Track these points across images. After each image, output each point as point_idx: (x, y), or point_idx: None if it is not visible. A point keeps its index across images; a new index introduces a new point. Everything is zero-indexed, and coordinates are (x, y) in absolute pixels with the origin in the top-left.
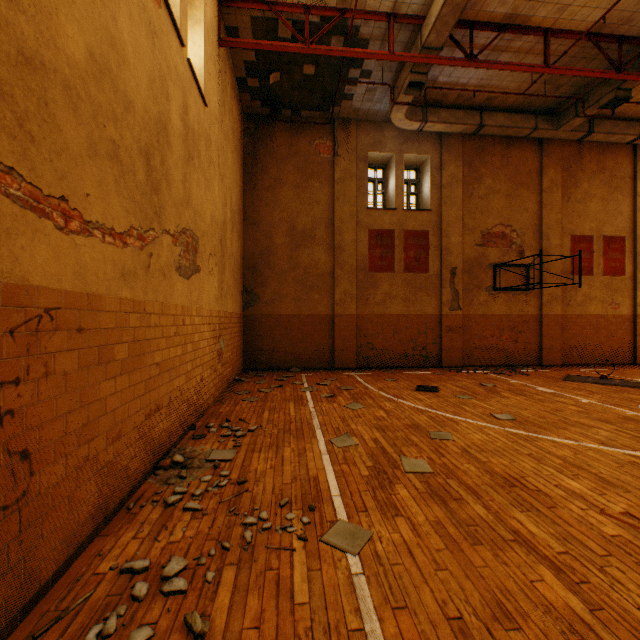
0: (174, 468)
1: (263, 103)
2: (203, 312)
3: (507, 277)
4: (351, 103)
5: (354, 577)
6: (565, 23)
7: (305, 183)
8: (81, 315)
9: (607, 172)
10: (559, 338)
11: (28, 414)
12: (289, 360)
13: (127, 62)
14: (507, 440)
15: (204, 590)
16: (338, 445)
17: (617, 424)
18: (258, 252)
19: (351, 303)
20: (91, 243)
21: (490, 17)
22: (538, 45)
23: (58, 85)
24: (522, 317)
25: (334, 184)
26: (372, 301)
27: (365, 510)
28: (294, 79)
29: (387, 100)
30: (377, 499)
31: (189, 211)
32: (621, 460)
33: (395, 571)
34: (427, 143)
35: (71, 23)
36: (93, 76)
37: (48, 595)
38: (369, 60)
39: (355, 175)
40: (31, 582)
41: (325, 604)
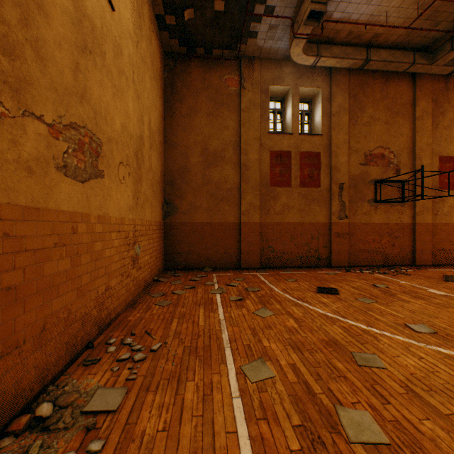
0: (32, 430)
1: (180, 41)
2: (109, 219)
3: (386, 191)
4: (255, 41)
5: None
6: None
7: (216, 111)
8: None
9: None
10: (429, 242)
11: None
12: (202, 261)
13: None
14: (449, 368)
15: None
16: (252, 378)
17: None
18: (176, 170)
19: (255, 213)
20: None
21: None
22: None
23: None
24: (398, 225)
25: (241, 112)
26: (273, 211)
27: None
28: (206, 16)
29: (286, 38)
30: None
31: (85, 107)
32: None
33: None
34: (319, 78)
35: None
36: None
37: None
38: None
39: (258, 105)
40: None
41: None
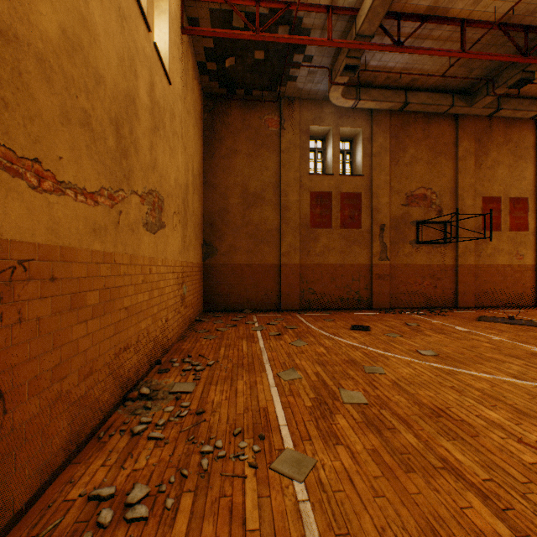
0: (141, 399)
1: (220, 84)
2: (168, 262)
3: (428, 232)
4: (295, 84)
5: (300, 504)
6: (479, 14)
7: (256, 152)
8: (54, 266)
9: (513, 143)
10: (472, 284)
11: (1, 357)
12: (242, 303)
13: (98, 41)
14: (431, 374)
15: (164, 517)
16: (285, 378)
17: (526, 359)
18: (216, 211)
19: (295, 254)
20: (64, 201)
21: (415, 9)
22: (455, 33)
23: (31, 57)
24: (440, 266)
25: (281, 153)
26: (313, 253)
27: (309, 439)
28: (246, 63)
29: (326, 81)
30: (319, 428)
31: (155, 175)
32: (532, 392)
33: (337, 498)
34: (360, 118)
35: (44, 2)
36: (66, 51)
37: (21, 522)
38: (311, 47)
39: (298, 145)
40: (4, 511)
41: (274, 531)
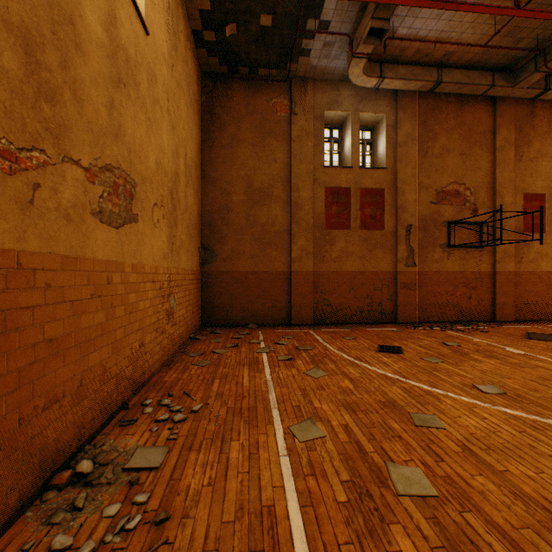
0: (74, 485)
1: (220, 60)
2: (144, 268)
3: (461, 234)
4: (308, 60)
5: None
6: None
7: (262, 141)
8: None
9: None
10: (512, 294)
11: None
12: (246, 316)
13: None
14: (512, 428)
15: None
16: (300, 438)
17: None
18: (216, 209)
19: (308, 260)
20: None
21: None
22: None
23: None
24: (476, 274)
25: (291, 142)
26: (328, 258)
27: None
28: (251, 32)
29: (344, 56)
30: None
31: (119, 146)
32: None
33: None
34: (383, 102)
35: None
36: None
37: None
38: (328, 8)
39: (312, 133)
40: None
41: None
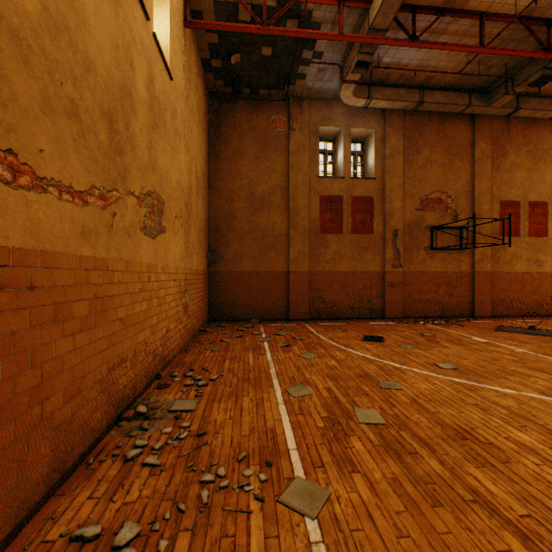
0: (137, 419)
1: (225, 82)
2: (169, 269)
3: (443, 238)
4: (304, 82)
5: (313, 546)
6: (499, 7)
7: (263, 154)
8: (33, 273)
9: (532, 145)
10: (489, 292)
11: None
12: (249, 312)
13: (88, 24)
14: (452, 390)
15: None
16: (294, 395)
17: None
18: (221, 216)
19: (304, 261)
20: (45, 200)
21: (431, 1)
22: (474, 28)
23: (4, 33)
24: (456, 274)
25: (289, 155)
26: (323, 259)
27: (322, 465)
28: (253, 60)
29: (336, 79)
30: (333, 453)
31: (155, 175)
32: None
33: (355, 539)
34: (372, 118)
35: None
36: (48, 31)
37: None
38: (321, 42)
39: (308, 147)
40: None
41: None
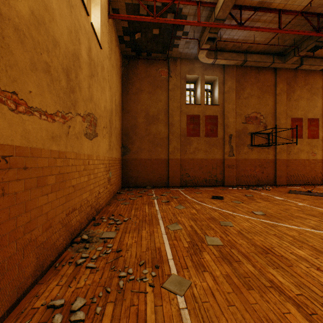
0: (82, 242)
1: (132, 49)
2: (100, 157)
3: (258, 139)
4: (177, 49)
5: (181, 310)
6: (290, 6)
7: (154, 91)
8: (26, 160)
9: (309, 85)
10: (285, 171)
11: None
12: (145, 182)
13: (55, 20)
14: (262, 226)
15: (94, 319)
16: (171, 229)
17: (319, 217)
18: (129, 126)
19: (177, 153)
20: (32, 119)
21: (250, 3)
22: (275, 18)
23: (11, 27)
24: (266, 160)
25: (169, 91)
26: (188, 152)
27: (186, 268)
28: (148, 36)
29: (196, 48)
30: (193, 261)
31: (92, 104)
32: None
33: (205, 306)
34: (217, 70)
35: None
36: (34, 25)
37: (4, 322)
38: (187, 26)
39: (179, 87)
40: None
41: None
